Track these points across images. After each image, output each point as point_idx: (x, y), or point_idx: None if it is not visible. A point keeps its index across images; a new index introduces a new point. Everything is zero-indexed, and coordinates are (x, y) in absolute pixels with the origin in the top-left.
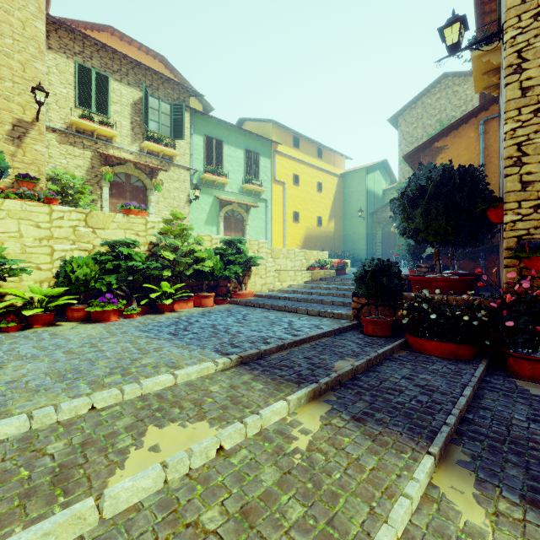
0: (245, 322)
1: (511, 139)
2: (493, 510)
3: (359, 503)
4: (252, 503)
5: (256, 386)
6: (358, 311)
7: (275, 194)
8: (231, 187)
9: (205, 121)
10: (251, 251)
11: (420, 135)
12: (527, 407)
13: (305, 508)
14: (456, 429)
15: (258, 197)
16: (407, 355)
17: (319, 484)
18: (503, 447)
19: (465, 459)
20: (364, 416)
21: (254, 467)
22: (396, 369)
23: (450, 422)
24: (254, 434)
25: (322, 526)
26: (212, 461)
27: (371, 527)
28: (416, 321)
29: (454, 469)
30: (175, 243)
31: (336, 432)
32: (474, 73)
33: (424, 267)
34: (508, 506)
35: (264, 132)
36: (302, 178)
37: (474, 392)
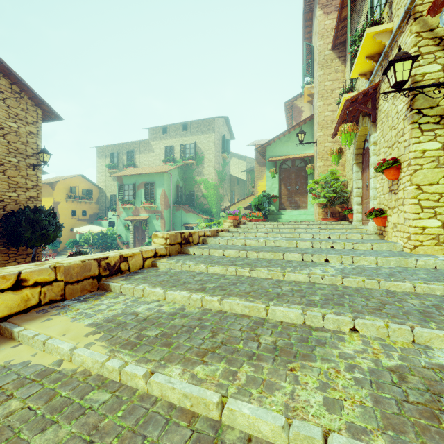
0: None
1: None
2: None
3: None
4: None
5: None
6: None
7: None
8: None
9: None
10: None
11: None
12: None
13: None
14: None
15: None
16: None
17: None
18: None
19: None
20: None
21: None
22: None
23: None
24: None
25: None
26: None
27: None
28: None
29: None
30: None
31: None
32: None
33: None
34: None
35: None
36: None
37: None
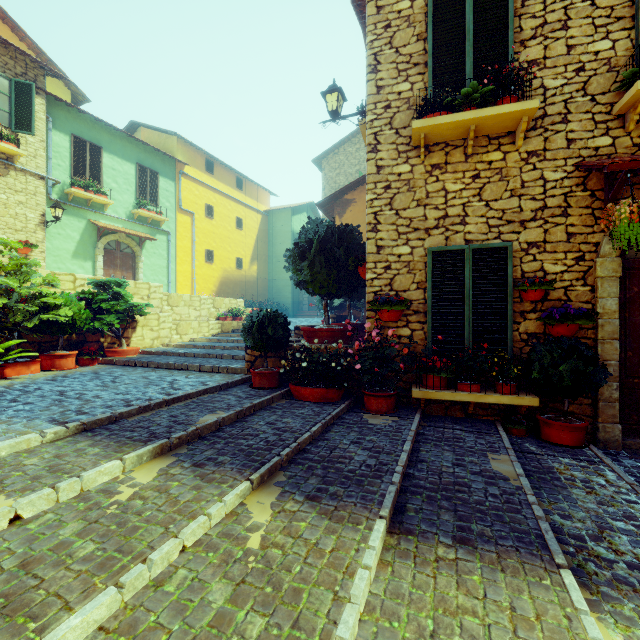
0: (113, 385)
1: (370, 208)
2: (279, 510)
3: (157, 528)
4: (38, 555)
5: (92, 451)
6: (252, 364)
7: (181, 226)
8: (116, 211)
9: (73, 115)
10: (139, 297)
11: (342, 182)
12: (358, 433)
13: (98, 545)
14: (291, 459)
15: (157, 228)
16: (284, 403)
17: (124, 524)
18: (318, 466)
19: (282, 480)
20: (207, 461)
21: (56, 526)
22: (266, 417)
23: (283, 453)
24: (70, 498)
25: (109, 553)
26: (0, 533)
27: (158, 542)
28: (292, 369)
29: (268, 489)
30: (7, 283)
31: (168, 479)
32: (364, 138)
33: (331, 318)
34: (292, 505)
35: (166, 147)
36: (217, 210)
37: (326, 428)
